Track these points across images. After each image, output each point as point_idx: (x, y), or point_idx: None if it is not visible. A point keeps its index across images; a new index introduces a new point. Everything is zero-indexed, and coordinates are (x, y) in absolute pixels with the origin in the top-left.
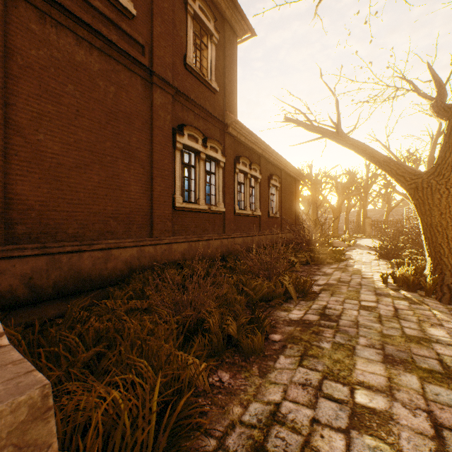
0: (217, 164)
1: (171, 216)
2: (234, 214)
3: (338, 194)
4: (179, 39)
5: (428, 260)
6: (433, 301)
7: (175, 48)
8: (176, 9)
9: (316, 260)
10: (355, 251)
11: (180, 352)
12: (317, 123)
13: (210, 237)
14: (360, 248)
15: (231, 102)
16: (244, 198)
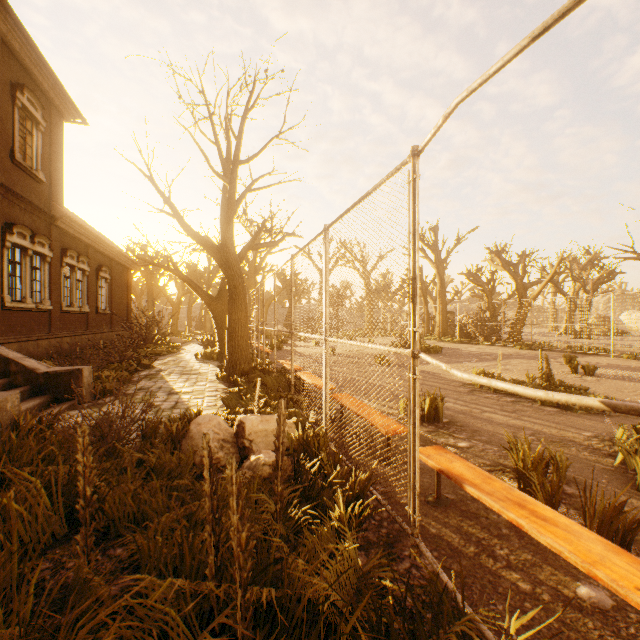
0: (44, 258)
1: (1, 316)
2: (61, 311)
3: (179, 288)
4: (6, 133)
5: (218, 343)
6: (216, 362)
7: (3, 143)
8: (4, 102)
9: (154, 353)
10: (190, 345)
11: (106, 372)
12: (156, 254)
13: (40, 337)
14: (195, 343)
15: (58, 191)
16: (71, 294)
